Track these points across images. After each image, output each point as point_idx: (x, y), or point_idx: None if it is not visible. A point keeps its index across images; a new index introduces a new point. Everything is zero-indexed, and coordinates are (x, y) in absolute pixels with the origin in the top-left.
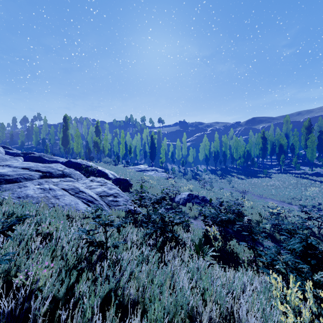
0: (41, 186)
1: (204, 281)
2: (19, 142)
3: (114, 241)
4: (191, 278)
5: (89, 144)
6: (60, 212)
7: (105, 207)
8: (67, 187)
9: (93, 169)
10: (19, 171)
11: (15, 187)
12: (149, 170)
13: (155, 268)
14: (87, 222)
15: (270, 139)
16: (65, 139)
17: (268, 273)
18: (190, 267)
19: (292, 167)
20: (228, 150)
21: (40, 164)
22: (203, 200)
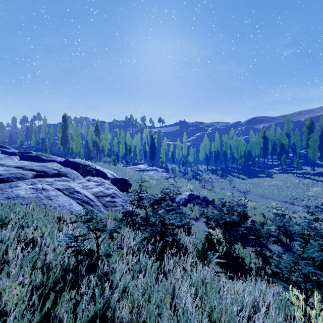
0: (34, 186)
1: (211, 299)
2: (18, 142)
3: (108, 248)
4: (195, 292)
5: (88, 144)
6: (50, 214)
7: (101, 208)
8: (62, 187)
9: (91, 169)
10: (12, 170)
11: (6, 187)
12: (149, 170)
13: (152, 284)
14: (79, 225)
15: (271, 139)
16: (64, 138)
17: (284, 286)
18: (193, 279)
19: (293, 167)
20: (229, 149)
21: (35, 163)
22: (204, 200)
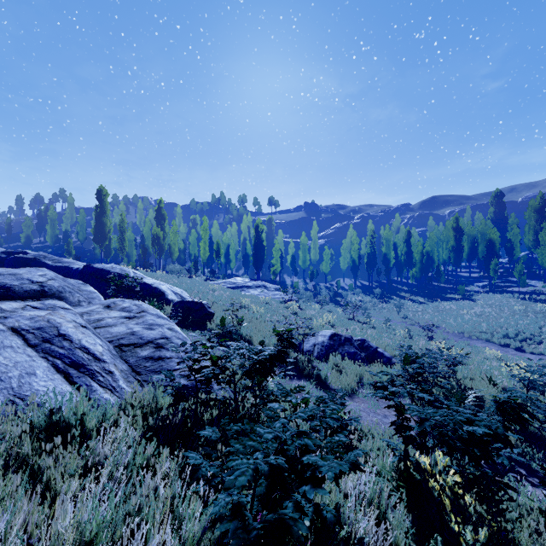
0: None
1: None
2: (22, 237)
3: None
4: None
5: (145, 241)
6: None
7: (118, 381)
8: (29, 324)
9: (130, 283)
10: None
11: None
12: (251, 286)
13: None
14: None
15: (467, 232)
16: (100, 230)
17: None
18: None
19: (511, 281)
20: (393, 251)
21: None
22: (363, 348)
